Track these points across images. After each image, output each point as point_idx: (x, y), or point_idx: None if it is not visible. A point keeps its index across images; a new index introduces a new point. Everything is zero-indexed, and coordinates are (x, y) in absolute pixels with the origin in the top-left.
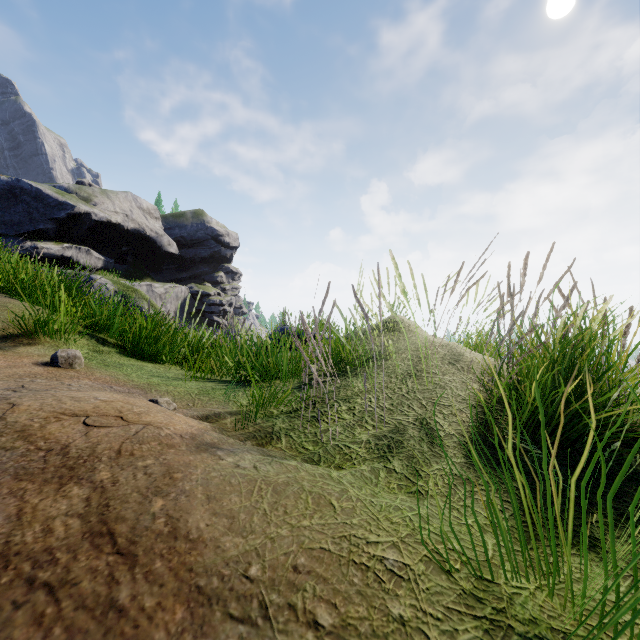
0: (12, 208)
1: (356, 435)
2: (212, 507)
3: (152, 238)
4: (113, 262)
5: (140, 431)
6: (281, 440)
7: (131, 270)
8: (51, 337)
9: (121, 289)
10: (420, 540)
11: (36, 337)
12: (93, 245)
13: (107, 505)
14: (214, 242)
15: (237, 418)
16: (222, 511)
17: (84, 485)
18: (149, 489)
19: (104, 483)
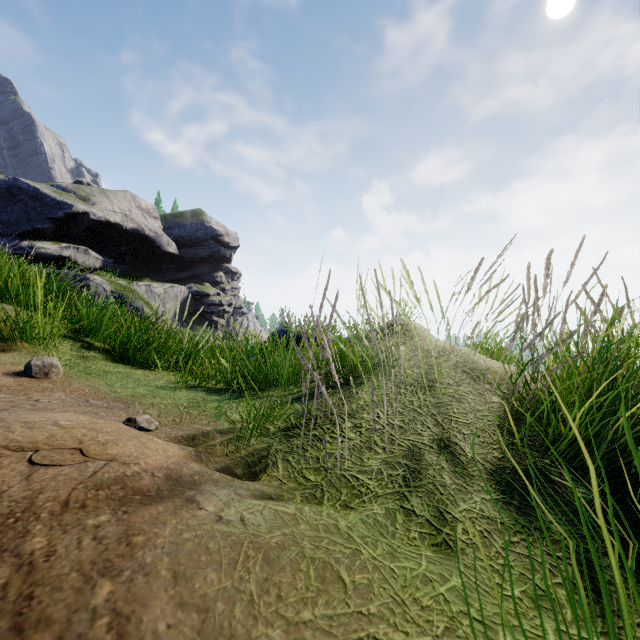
0: (9, 207)
1: (364, 461)
2: (179, 592)
3: (151, 238)
4: (112, 262)
5: (99, 470)
6: (277, 467)
7: (130, 270)
8: (29, 343)
9: (118, 289)
10: (463, 639)
11: (13, 343)
12: (91, 245)
13: (30, 596)
14: (214, 242)
15: (228, 438)
16: (192, 599)
17: (5, 561)
18: (95, 564)
19: (34, 556)
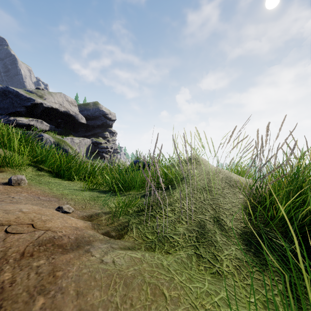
0: (4, 101)
1: (176, 228)
2: (79, 303)
3: (73, 115)
4: (54, 127)
5: (41, 236)
6: (133, 231)
7: (63, 131)
8: (11, 168)
9: (57, 141)
10: None
11: (3, 168)
12: (44, 119)
13: (0, 306)
14: (103, 117)
15: (108, 216)
16: (86, 306)
17: None
18: (36, 288)
19: (4, 283)
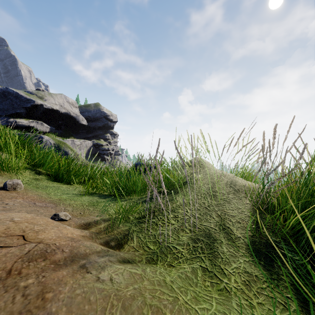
0: (3, 102)
1: (180, 237)
2: None
3: (74, 117)
4: (54, 129)
5: (32, 249)
6: (133, 240)
7: (63, 133)
8: (7, 171)
9: (57, 142)
10: None
11: None
12: (44, 120)
13: None
14: (105, 119)
15: (108, 223)
16: None
17: None
18: (21, 314)
19: None
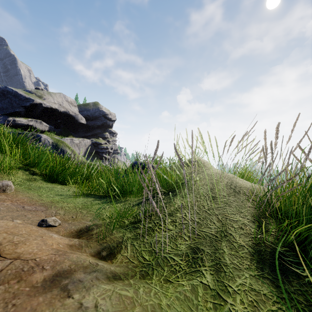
0: (3, 101)
1: (178, 246)
2: None
3: (73, 116)
4: (53, 128)
5: (5, 268)
6: (127, 249)
7: (62, 131)
8: None
9: (55, 141)
10: None
11: None
12: (43, 119)
13: None
14: (103, 118)
15: (100, 229)
16: None
17: None
18: None
19: None
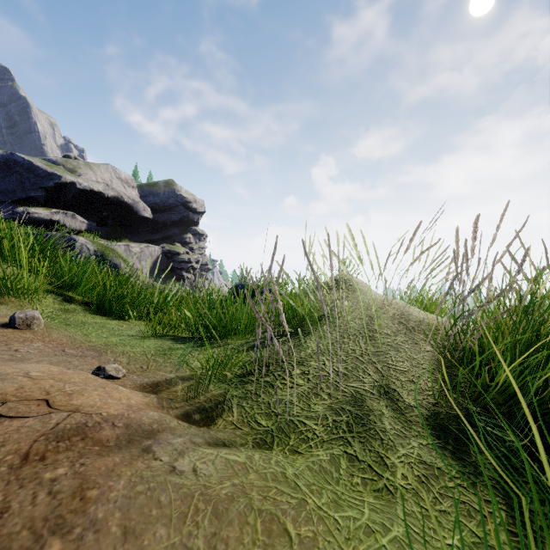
0: (7, 178)
1: (311, 406)
2: None
3: (129, 204)
4: (95, 225)
5: (62, 422)
6: (233, 411)
7: (111, 232)
8: (15, 297)
9: (100, 249)
10: None
11: (1, 297)
12: (78, 210)
13: None
14: (183, 208)
15: (189, 384)
16: None
17: None
18: (47, 521)
19: None
